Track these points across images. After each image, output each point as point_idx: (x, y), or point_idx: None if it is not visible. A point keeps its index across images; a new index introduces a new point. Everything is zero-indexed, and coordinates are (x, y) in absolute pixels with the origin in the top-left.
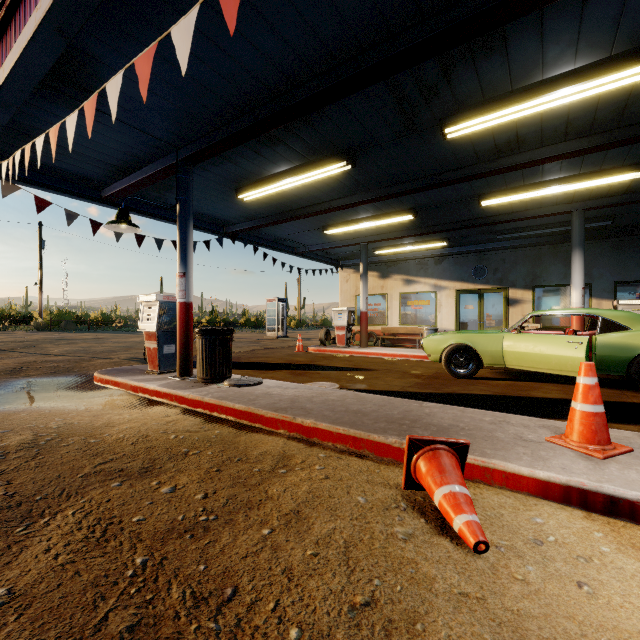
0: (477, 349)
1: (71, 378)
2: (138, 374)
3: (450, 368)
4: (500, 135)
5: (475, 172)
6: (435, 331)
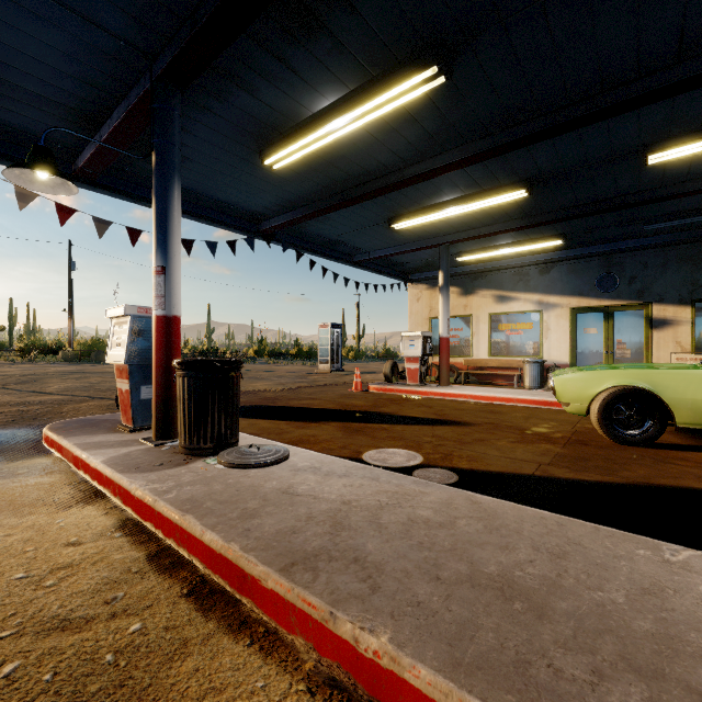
0: (664, 396)
1: (23, 432)
2: (102, 431)
3: (609, 427)
4: None
5: (668, 80)
6: (541, 364)
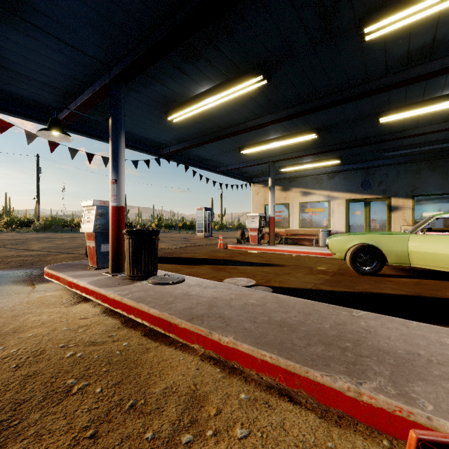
0: (382, 249)
1: (29, 271)
2: (79, 269)
3: (355, 266)
4: (416, 39)
5: (382, 84)
6: (329, 232)
